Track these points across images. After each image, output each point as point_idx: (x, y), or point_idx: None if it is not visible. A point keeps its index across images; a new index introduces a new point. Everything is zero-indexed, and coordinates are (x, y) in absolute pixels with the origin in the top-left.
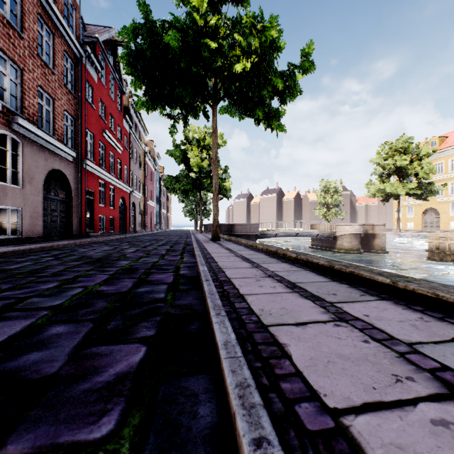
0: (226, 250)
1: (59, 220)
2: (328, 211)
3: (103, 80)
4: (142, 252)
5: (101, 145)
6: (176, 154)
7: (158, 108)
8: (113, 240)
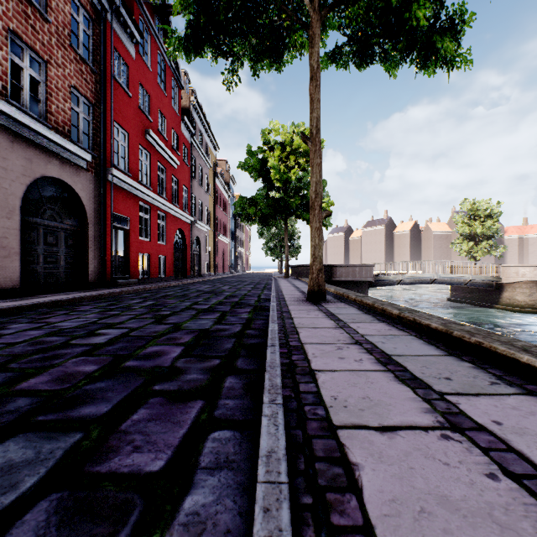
0: (393, 380)
1: (63, 260)
2: (475, 246)
3: (148, 60)
4: (119, 349)
5: (143, 153)
6: (251, 164)
7: (207, 50)
8: (146, 291)
